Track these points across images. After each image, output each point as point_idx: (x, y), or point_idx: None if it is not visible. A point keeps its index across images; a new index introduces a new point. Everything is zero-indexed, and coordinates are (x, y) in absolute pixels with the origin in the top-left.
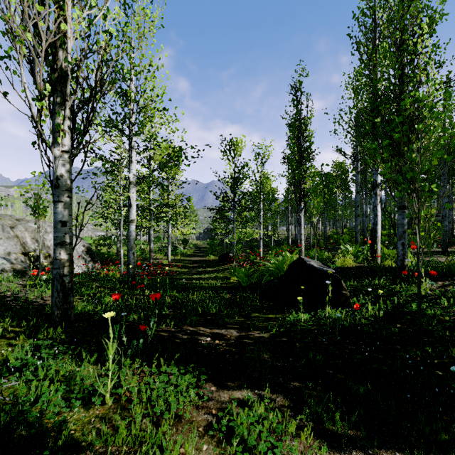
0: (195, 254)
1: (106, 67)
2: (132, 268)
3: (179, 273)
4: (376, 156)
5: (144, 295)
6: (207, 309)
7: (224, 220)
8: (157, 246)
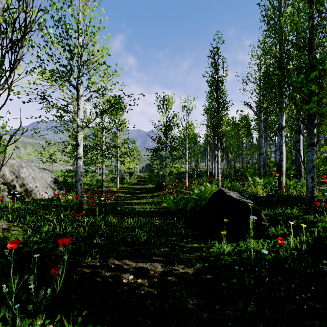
0: (138, 183)
1: (56, 28)
2: (79, 196)
3: (124, 198)
4: (281, 104)
5: (84, 221)
6: (137, 237)
7: (159, 157)
8: (109, 177)
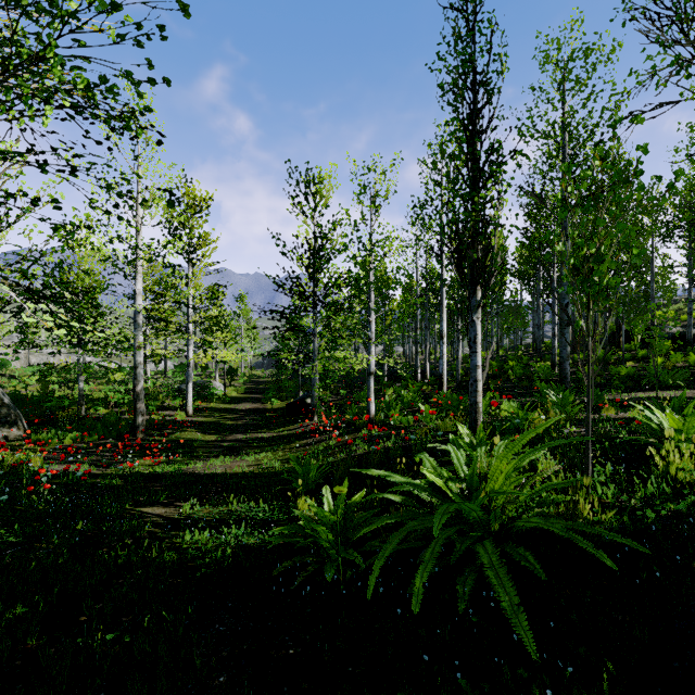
0: (247, 396)
1: None
2: None
3: (194, 448)
4: None
5: None
6: None
7: (298, 334)
8: (170, 383)
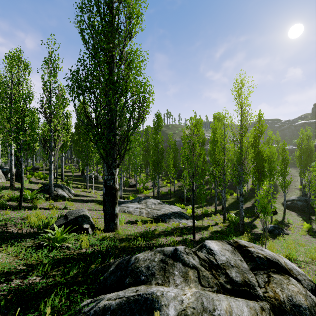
0: None
1: None
2: None
3: None
4: None
5: None
6: None
7: None
8: None
